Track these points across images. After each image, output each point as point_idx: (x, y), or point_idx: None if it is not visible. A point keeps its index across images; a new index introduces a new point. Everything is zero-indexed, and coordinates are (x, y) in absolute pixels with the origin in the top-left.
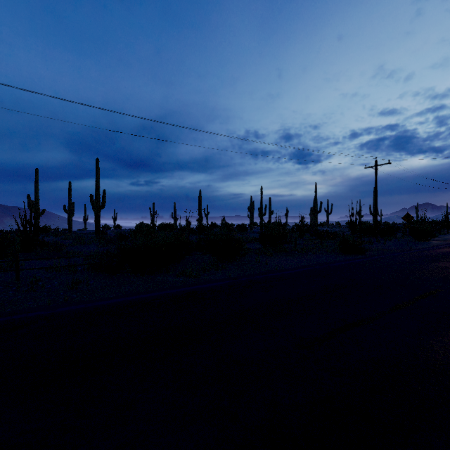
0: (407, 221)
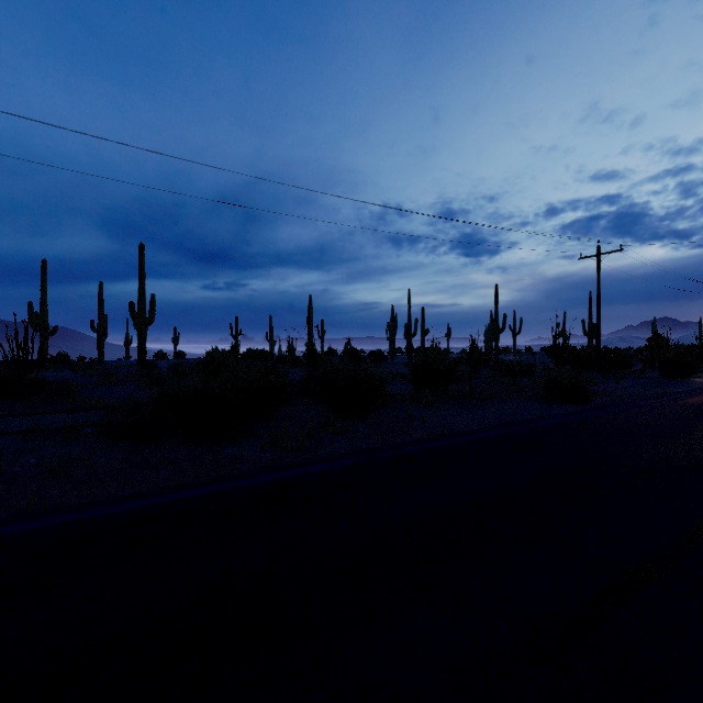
0: (655, 345)
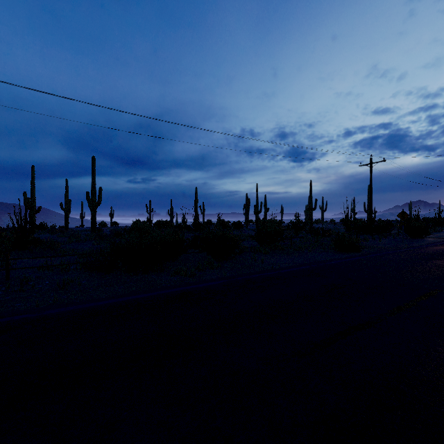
0: (402, 218)
